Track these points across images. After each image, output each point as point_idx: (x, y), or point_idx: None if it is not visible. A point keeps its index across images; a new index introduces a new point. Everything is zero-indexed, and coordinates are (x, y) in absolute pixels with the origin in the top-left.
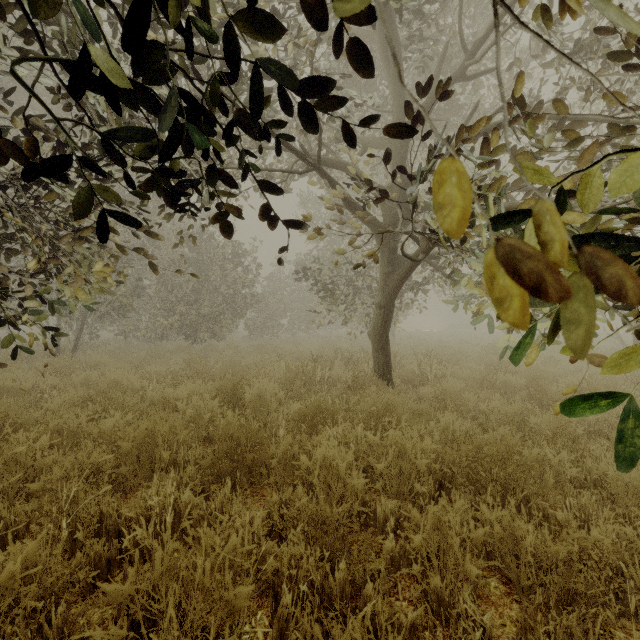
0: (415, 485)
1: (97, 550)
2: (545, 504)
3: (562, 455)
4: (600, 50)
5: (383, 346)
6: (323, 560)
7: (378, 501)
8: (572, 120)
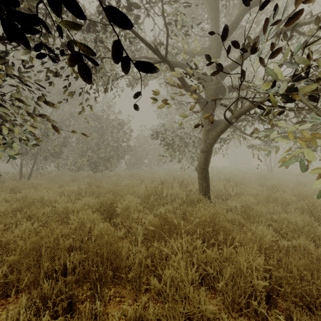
0: (251, 302)
1: None
2: None
3: None
4: None
5: (205, 176)
6: None
7: None
8: None
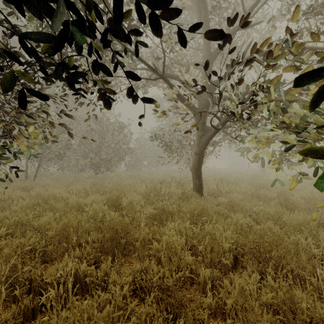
0: (222, 259)
1: (26, 303)
2: (303, 273)
3: (308, 240)
4: (323, 7)
5: (198, 175)
6: (167, 313)
7: (200, 269)
8: (306, 48)
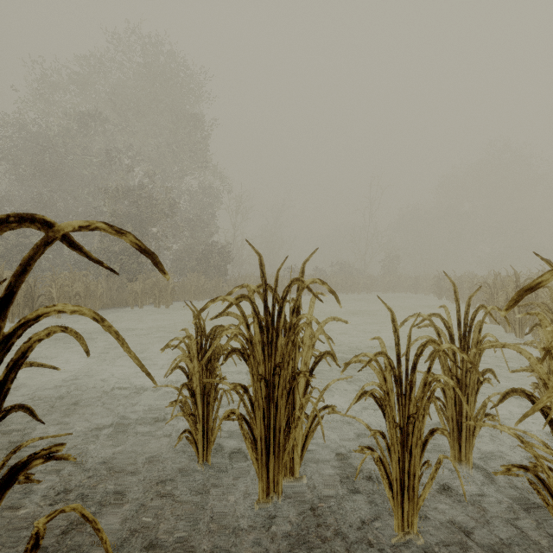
0: None
1: None
2: None
3: None
4: None
5: None
6: None
7: None
8: None
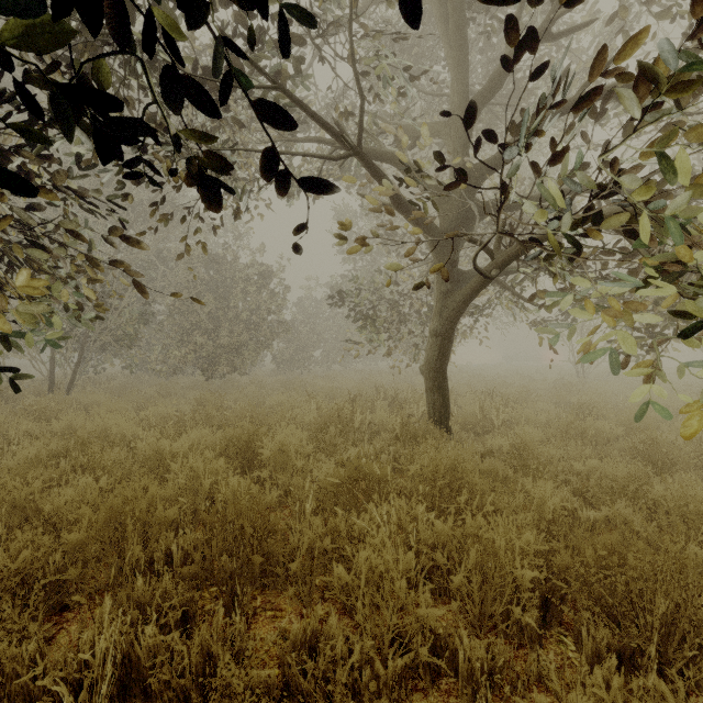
0: (512, 608)
1: None
2: None
3: None
4: None
5: (440, 384)
6: None
7: (457, 639)
8: None
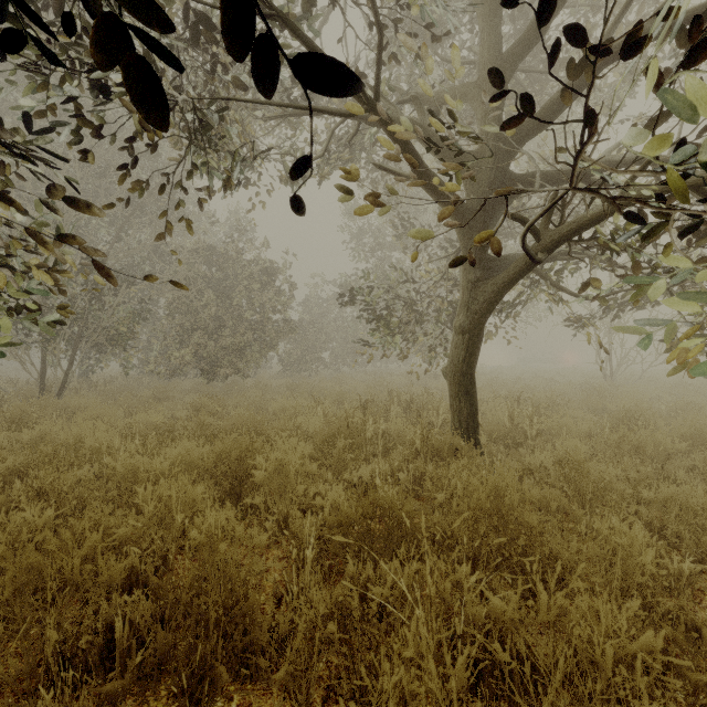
0: None
1: None
2: None
3: None
4: None
5: (466, 390)
6: None
7: None
8: None
